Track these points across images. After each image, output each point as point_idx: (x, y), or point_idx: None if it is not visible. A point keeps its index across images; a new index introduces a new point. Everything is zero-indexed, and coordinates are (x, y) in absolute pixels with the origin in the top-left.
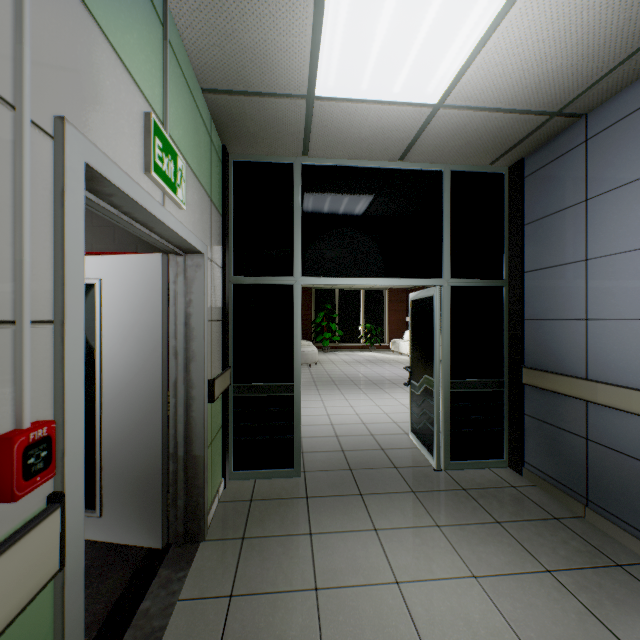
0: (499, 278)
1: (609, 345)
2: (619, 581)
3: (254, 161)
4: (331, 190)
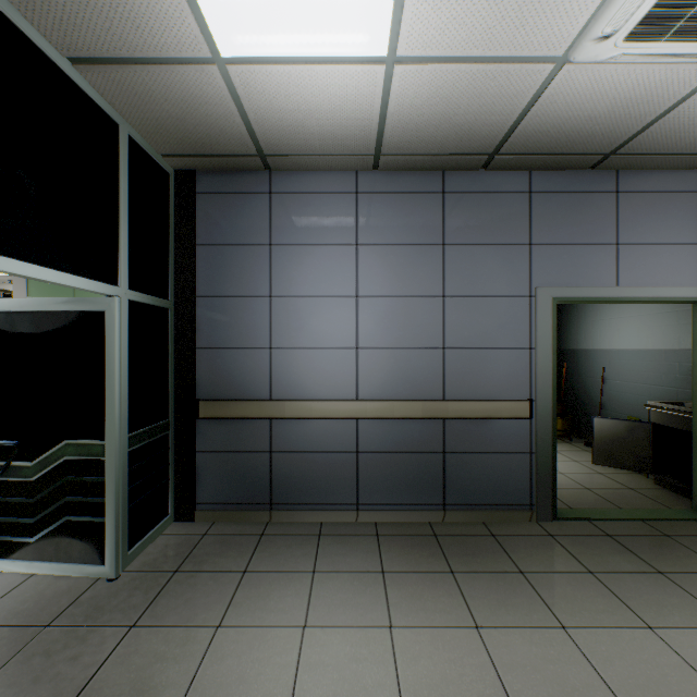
0: (166, 298)
1: (291, 369)
2: (333, 543)
3: None
4: None
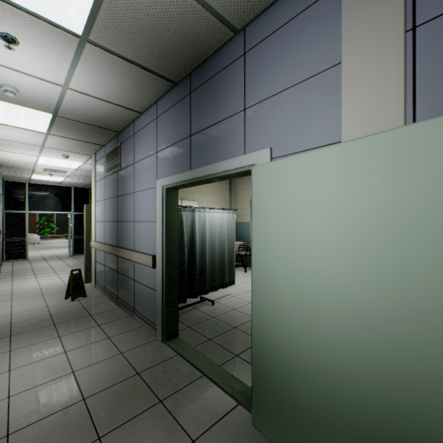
0: None
1: None
2: None
3: (13, 181)
4: (38, 190)
